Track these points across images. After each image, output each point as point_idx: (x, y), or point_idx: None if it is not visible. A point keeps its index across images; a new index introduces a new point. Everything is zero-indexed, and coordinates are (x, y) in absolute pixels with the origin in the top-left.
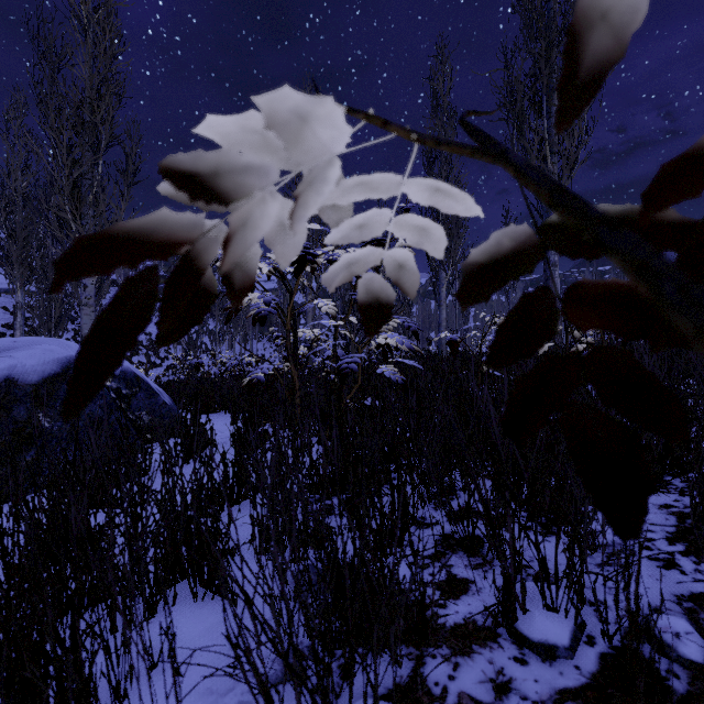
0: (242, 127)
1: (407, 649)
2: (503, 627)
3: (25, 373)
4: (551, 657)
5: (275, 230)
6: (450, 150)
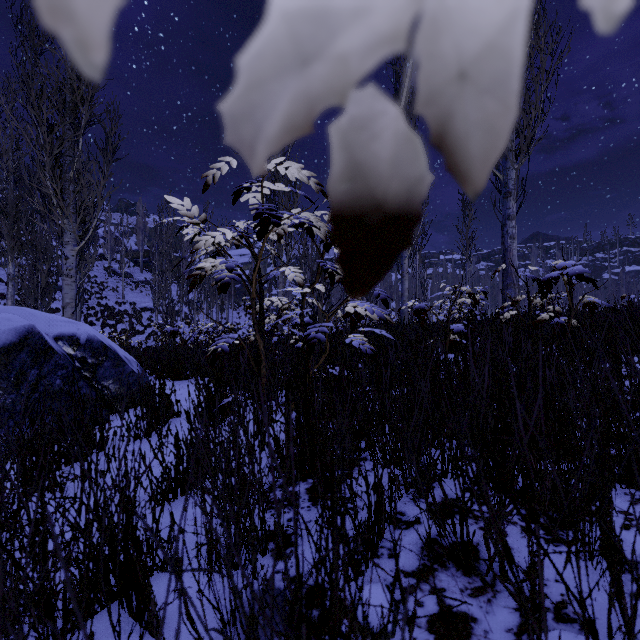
0: None
1: None
2: None
3: None
4: None
5: None
6: None
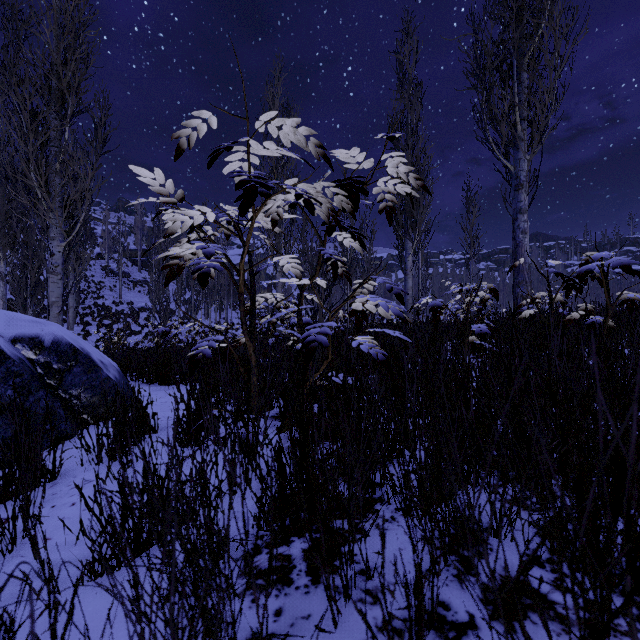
0: None
1: None
2: None
3: None
4: None
5: None
6: None
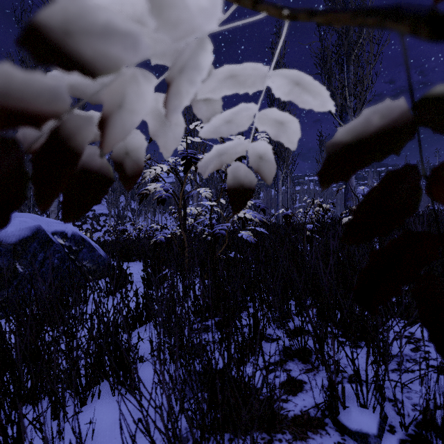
0: (118, 15)
1: (261, 434)
2: (329, 418)
3: (7, 236)
4: (365, 442)
5: (158, 125)
6: (326, 19)
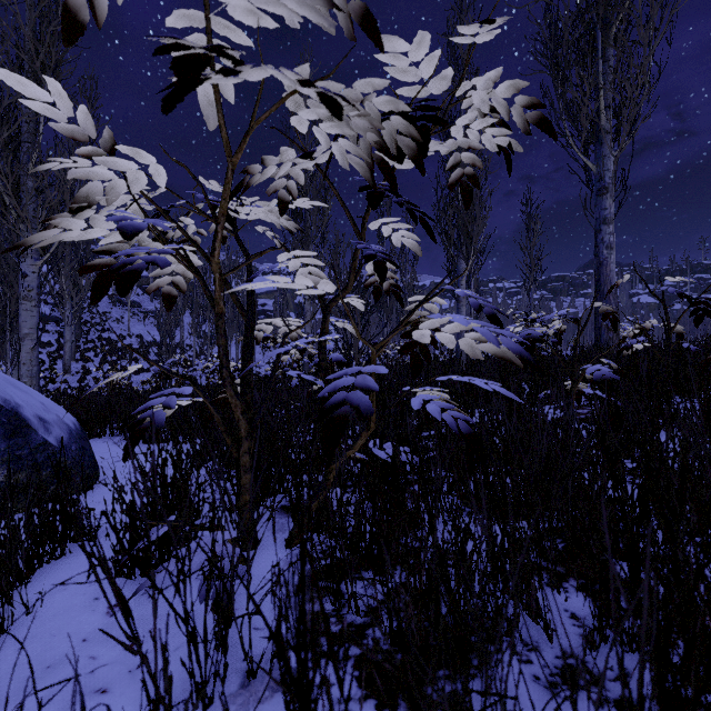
0: None
1: None
2: None
3: None
4: None
5: None
6: None
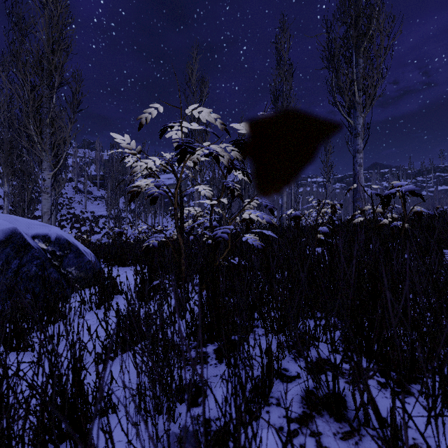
0: None
1: None
2: None
3: None
4: None
5: None
6: None
